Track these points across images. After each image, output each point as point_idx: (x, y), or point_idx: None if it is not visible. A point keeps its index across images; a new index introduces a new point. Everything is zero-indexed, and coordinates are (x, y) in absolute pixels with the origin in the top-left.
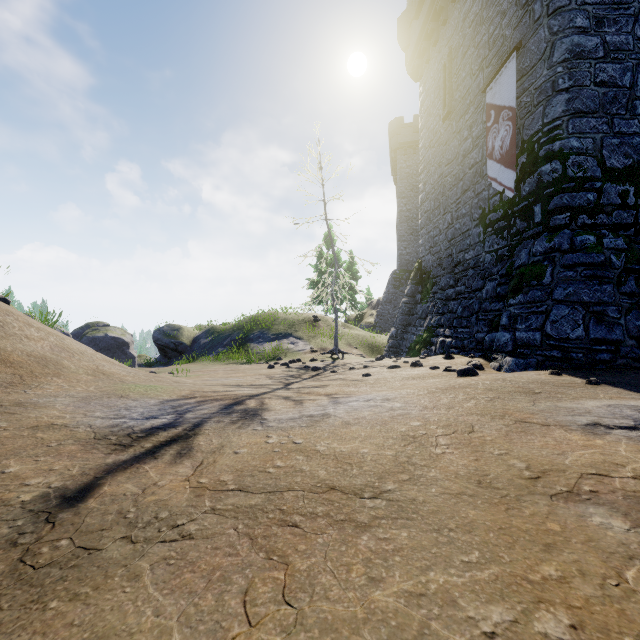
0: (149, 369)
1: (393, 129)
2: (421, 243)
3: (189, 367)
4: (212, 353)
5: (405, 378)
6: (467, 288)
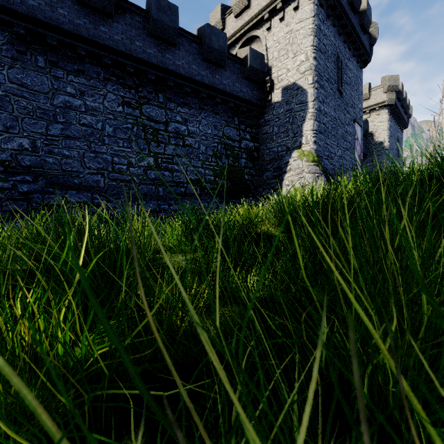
0: None
1: None
2: (320, 143)
3: None
4: None
5: None
6: None
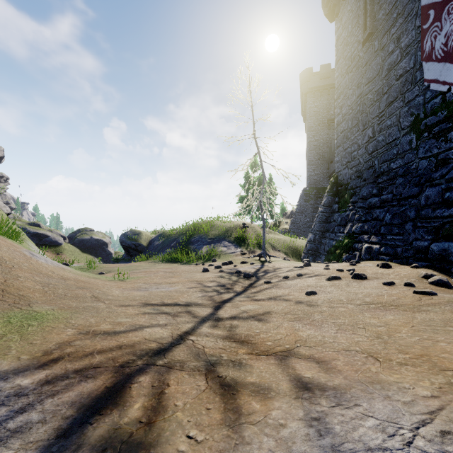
0: (113, 265)
1: (304, 77)
2: (337, 160)
3: (140, 266)
4: (162, 253)
5: (370, 304)
6: (395, 196)
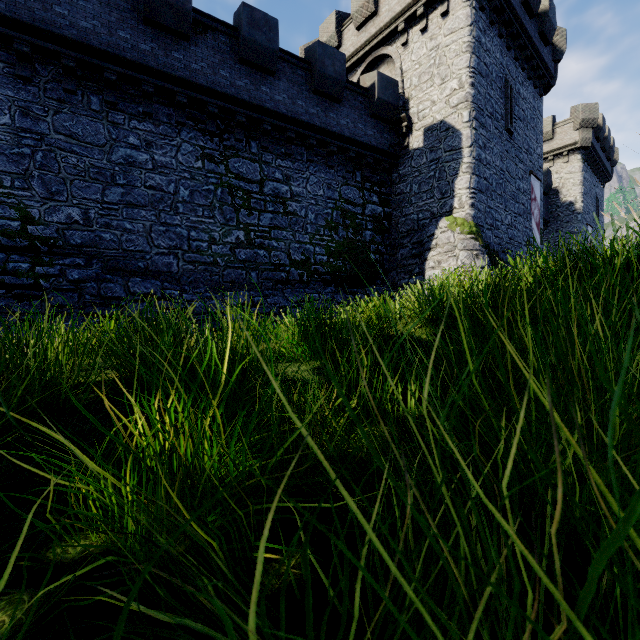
0: None
1: None
2: (479, 207)
3: None
4: None
5: None
6: None
